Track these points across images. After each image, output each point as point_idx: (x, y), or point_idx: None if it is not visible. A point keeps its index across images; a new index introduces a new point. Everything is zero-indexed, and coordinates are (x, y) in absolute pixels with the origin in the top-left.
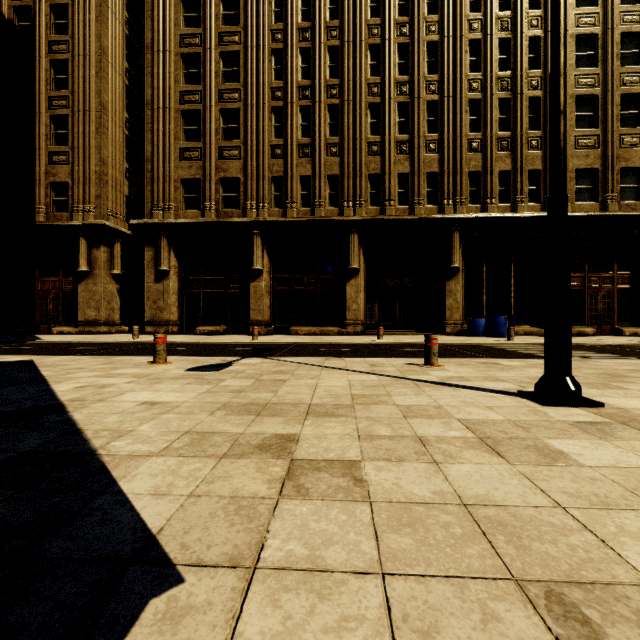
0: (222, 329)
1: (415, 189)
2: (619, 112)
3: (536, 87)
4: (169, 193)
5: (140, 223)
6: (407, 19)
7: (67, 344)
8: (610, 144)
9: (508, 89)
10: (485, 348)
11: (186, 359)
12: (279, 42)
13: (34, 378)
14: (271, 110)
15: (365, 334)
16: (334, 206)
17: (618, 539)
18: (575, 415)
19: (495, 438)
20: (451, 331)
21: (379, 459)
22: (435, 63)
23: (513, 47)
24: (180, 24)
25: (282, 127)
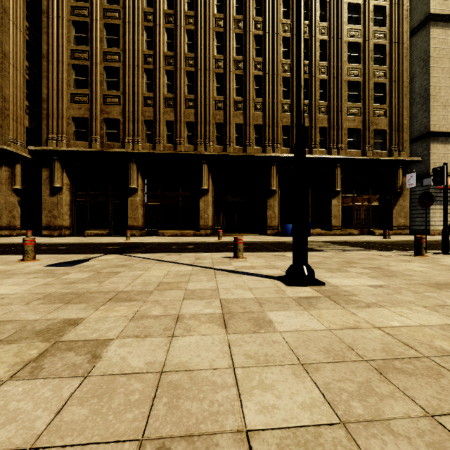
0: (105, 232)
1: (247, 135)
2: (372, 94)
3: (324, 73)
4: (62, 127)
5: (37, 149)
6: (242, 17)
7: None
8: (367, 114)
9: (307, 72)
10: (286, 244)
11: (55, 257)
12: (150, 21)
13: None
14: (144, 71)
15: (213, 235)
16: (191, 144)
17: (252, 391)
18: (302, 292)
19: (234, 313)
20: (271, 233)
21: (130, 336)
22: (260, 50)
23: (310, 45)
24: None
25: (152, 84)
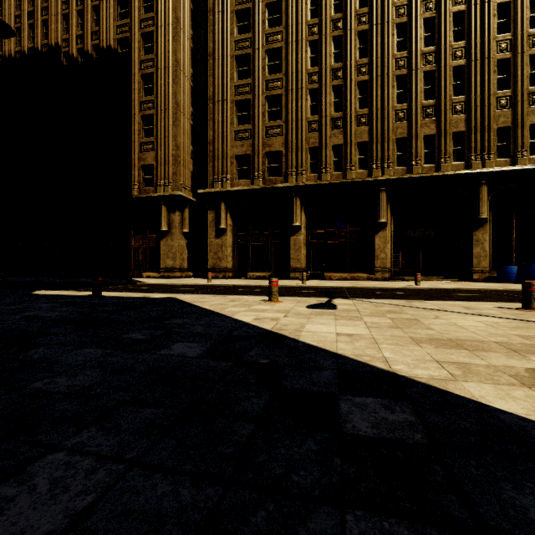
0: (267, 275)
1: (441, 148)
2: None
3: None
4: (226, 167)
5: (205, 192)
6: None
7: (167, 285)
8: None
9: None
10: None
11: (286, 299)
12: (315, 34)
13: (207, 311)
14: (308, 92)
15: (391, 280)
16: (363, 169)
17: None
18: None
19: None
20: (478, 278)
21: None
22: (461, 31)
23: None
24: (234, 33)
25: (317, 105)
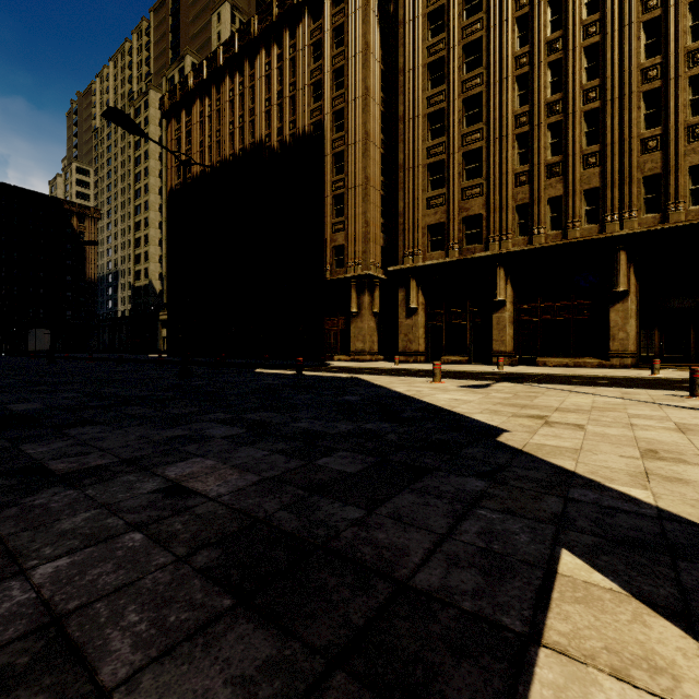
0: (464, 359)
1: None
2: None
3: None
4: (417, 240)
5: (395, 269)
6: None
7: (354, 368)
8: None
9: None
10: None
11: (452, 381)
12: (524, 66)
13: (375, 385)
14: (515, 138)
15: (637, 368)
16: (592, 223)
17: None
18: None
19: (691, 429)
20: None
21: (597, 425)
22: None
23: None
24: (426, 88)
25: (527, 152)
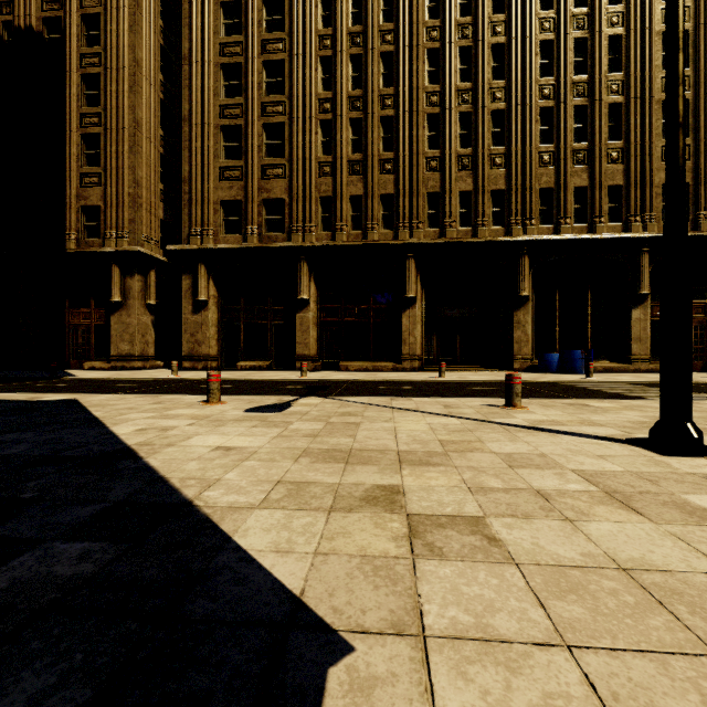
0: (265, 364)
1: (479, 209)
2: None
3: (617, 92)
4: (208, 216)
5: (177, 249)
6: (470, 20)
7: (103, 381)
8: (703, 155)
9: (584, 95)
10: (564, 387)
11: (239, 398)
12: (327, 49)
13: (88, 419)
14: (319, 124)
15: (422, 370)
16: (388, 229)
17: None
18: (703, 466)
19: (623, 492)
20: (519, 367)
21: (504, 515)
22: (501, 68)
23: (590, 48)
24: (220, 32)
25: (331, 142)
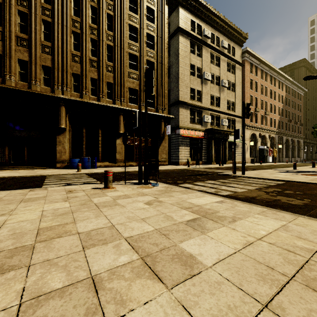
0: None
1: (32, 73)
2: None
3: (110, 40)
4: None
5: None
6: None
7: None
8: (142, 80)
9: (96, 35)
10: (33, 179)
11: None
12: None
13: None
14: None
15: None
16: None
17: None
18: None
19: None
20: (60, 166)
21: None
22: None
23: (98, 13)
24: None
25: None
